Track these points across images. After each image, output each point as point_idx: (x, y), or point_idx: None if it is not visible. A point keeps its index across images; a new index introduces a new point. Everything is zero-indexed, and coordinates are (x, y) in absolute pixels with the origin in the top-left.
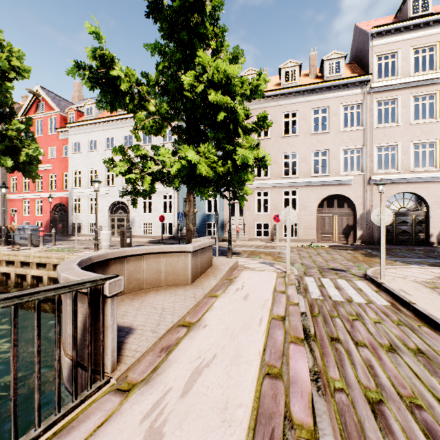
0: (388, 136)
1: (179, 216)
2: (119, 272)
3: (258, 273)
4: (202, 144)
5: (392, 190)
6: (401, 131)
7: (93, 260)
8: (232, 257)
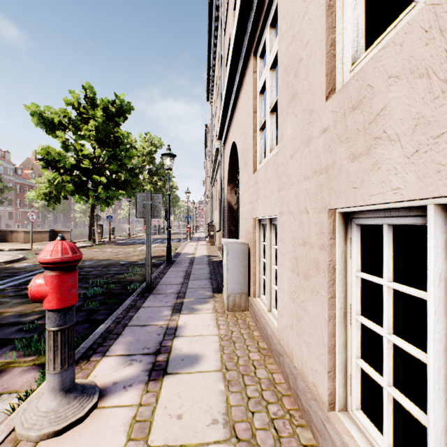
0: (228, 34)
1: (109, 218)
2: (17, 235)
3: (39, 247)
4: (95, 175)
5: (228, 149)
6: (230, 3)
7: (5, 230)
8: (94, 244)
